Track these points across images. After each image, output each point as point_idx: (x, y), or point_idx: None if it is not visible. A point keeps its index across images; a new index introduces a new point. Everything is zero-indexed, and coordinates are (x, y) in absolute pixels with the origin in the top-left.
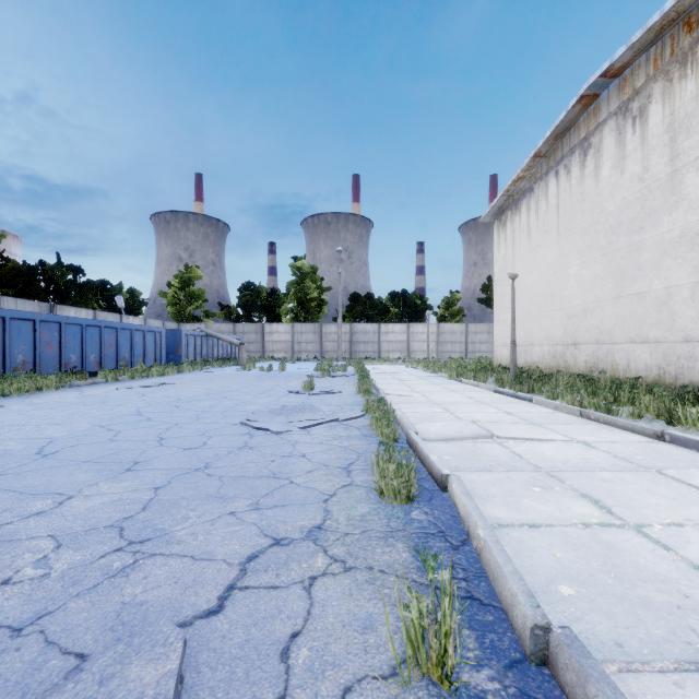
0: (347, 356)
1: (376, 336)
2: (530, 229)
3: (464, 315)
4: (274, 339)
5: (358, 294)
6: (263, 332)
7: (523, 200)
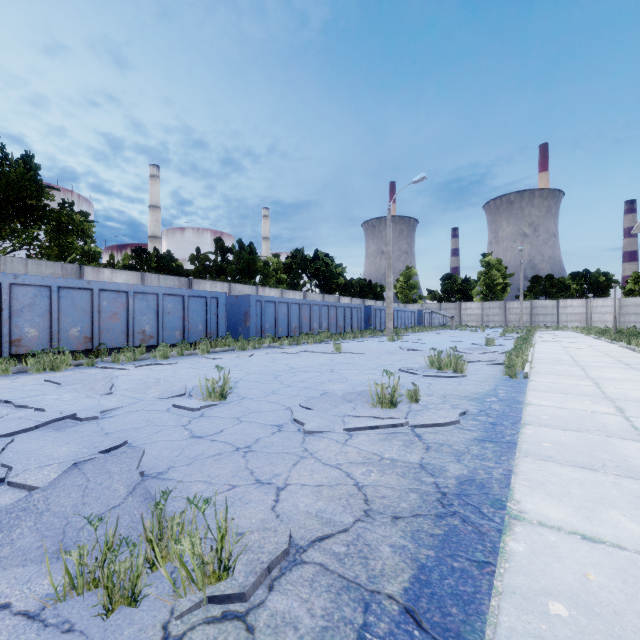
0: (528, 325)
1: (554, 310)
2: None
3: None
4: (468, 313)
5: (538, 276)
6: (460, 308)
7: None
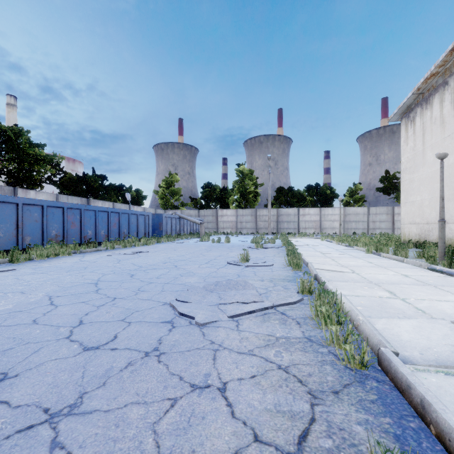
0: (275, 232)
1: (296, 217)
2: (443, 119)
3: (365, 200)
4: (224, 220)
5: (282, 187)
6: (217, 215)
7: (435, 95)
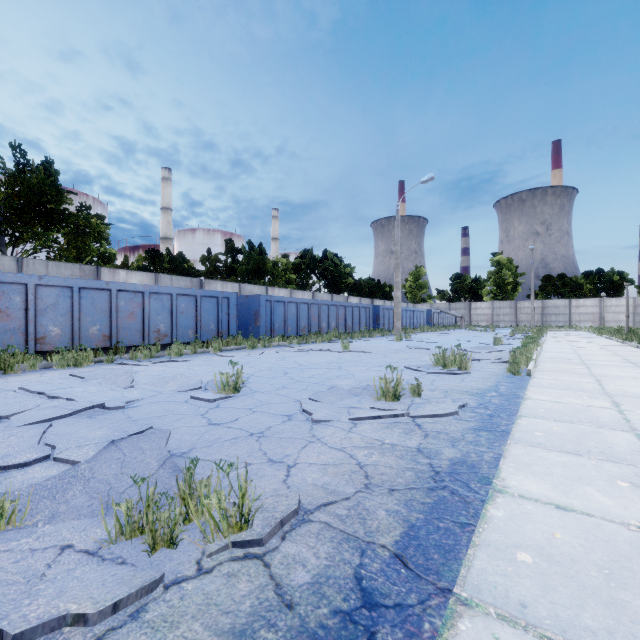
0: (539, 325)
1: (566, 310)
2: None
3: None
4: (478, 312)
5: (550, 276)
6: (470, 308)
7: None
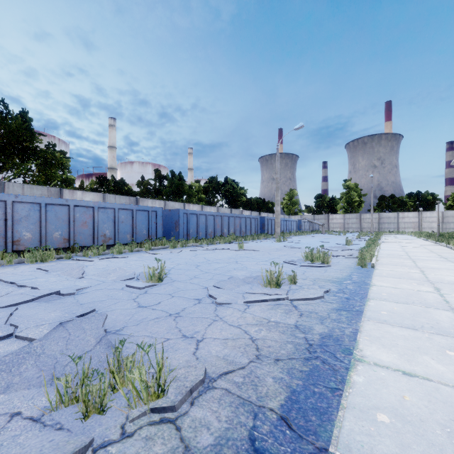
0: (376, 230)
1: (395, 220)
2: None
3: None
4: (334, 222)
5: (384, 196)
6: (328, 219)
7: None
